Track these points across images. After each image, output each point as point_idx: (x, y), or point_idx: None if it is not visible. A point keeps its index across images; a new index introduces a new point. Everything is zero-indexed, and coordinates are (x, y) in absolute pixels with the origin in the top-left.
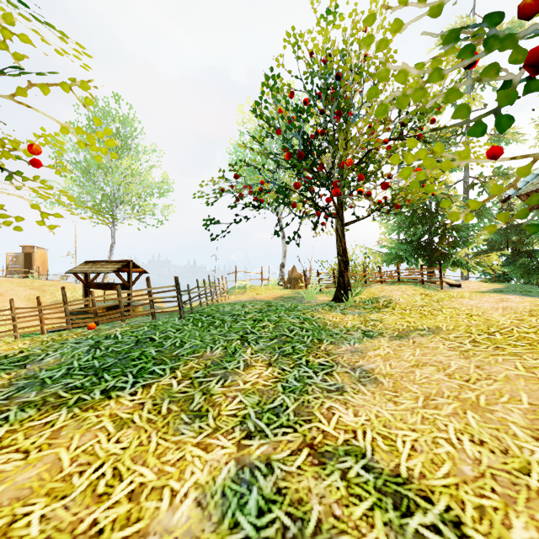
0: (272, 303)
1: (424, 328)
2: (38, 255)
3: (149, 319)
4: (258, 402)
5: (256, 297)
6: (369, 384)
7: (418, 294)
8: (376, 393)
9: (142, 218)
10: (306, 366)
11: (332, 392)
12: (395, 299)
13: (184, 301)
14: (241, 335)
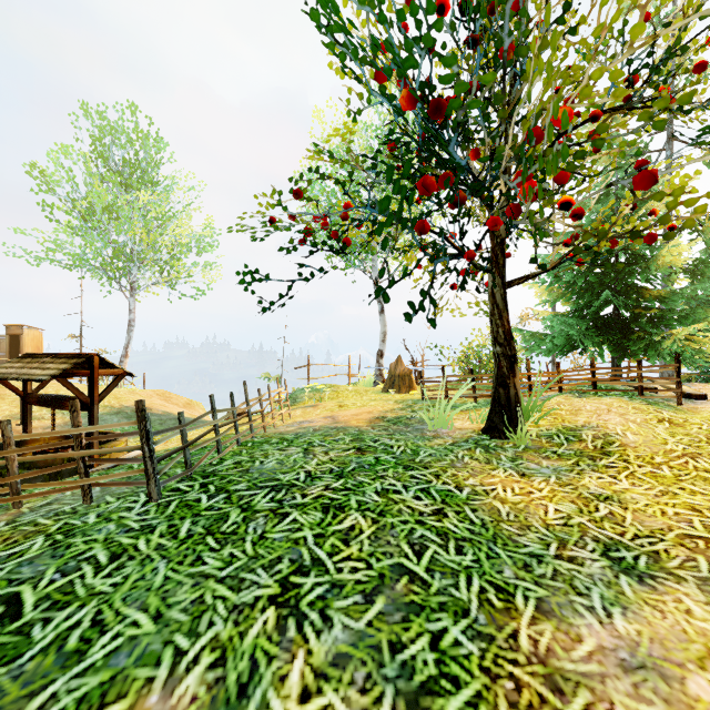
0: (366, 441)
1: None
2: (29, 338)
3: (79, 500)
4: None
5: (337, 416)
6: None
7: (655, 420)
8: None
9: (175, 284)
10: None
11: None
12: (616, 433)
13: (166, 455)
14: (282, 579)
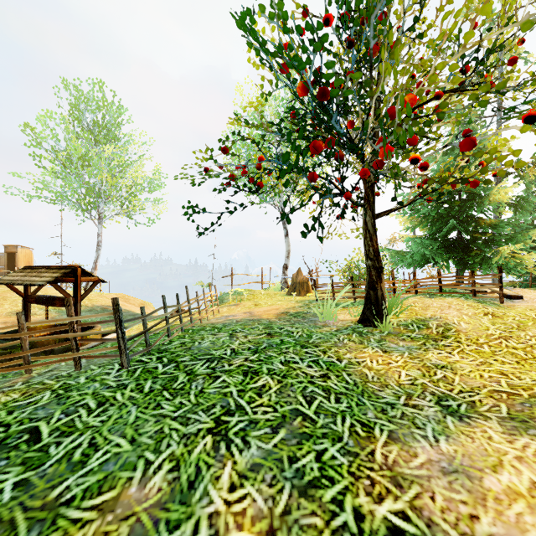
0: (274, 328)
1: None
2: (22, 255)
3: (71, 368)
4: None
5: (253, 312)
6: None
7: (482, 314)
8: None
9: (132, 215)
10: None
11: None
12: (453, 323)
13: (132, 337)
14: (216, 418)
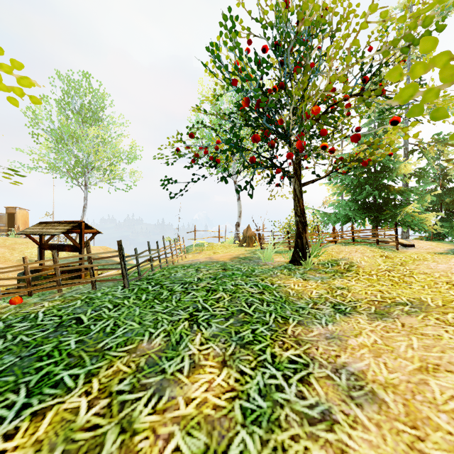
0: (228, 266)
1: (405, 302)
2: (20, 215)
3: (89, 288)
4: (205, 449)
5: (212, 257)
6: (366, 404)
7: (379, 256)
8: (384, 427)
9: (112, 182)
10: (272, 365)
11: (316, 422)
12: (356, 262)
13: (130, 268)
14: (190, 313)
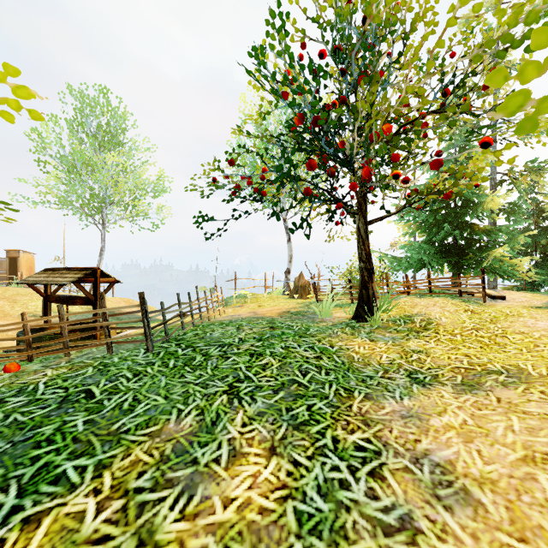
0: (276, 323)
1: (500, 370)
2: (24, 260)
3: (104, 352)
4: None
5: (257, 312)
6: (457, 506)
7: (462, 310)
8: (483, 539)
9: (136, 220)
10: (334, 453)
11: (393, 532)
12: (435, 318)
13: (155, 326)
14: (229, 384)
